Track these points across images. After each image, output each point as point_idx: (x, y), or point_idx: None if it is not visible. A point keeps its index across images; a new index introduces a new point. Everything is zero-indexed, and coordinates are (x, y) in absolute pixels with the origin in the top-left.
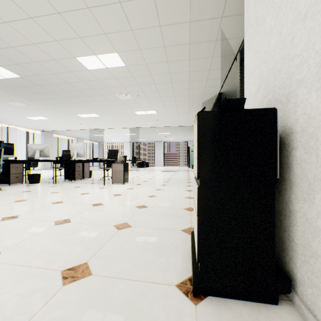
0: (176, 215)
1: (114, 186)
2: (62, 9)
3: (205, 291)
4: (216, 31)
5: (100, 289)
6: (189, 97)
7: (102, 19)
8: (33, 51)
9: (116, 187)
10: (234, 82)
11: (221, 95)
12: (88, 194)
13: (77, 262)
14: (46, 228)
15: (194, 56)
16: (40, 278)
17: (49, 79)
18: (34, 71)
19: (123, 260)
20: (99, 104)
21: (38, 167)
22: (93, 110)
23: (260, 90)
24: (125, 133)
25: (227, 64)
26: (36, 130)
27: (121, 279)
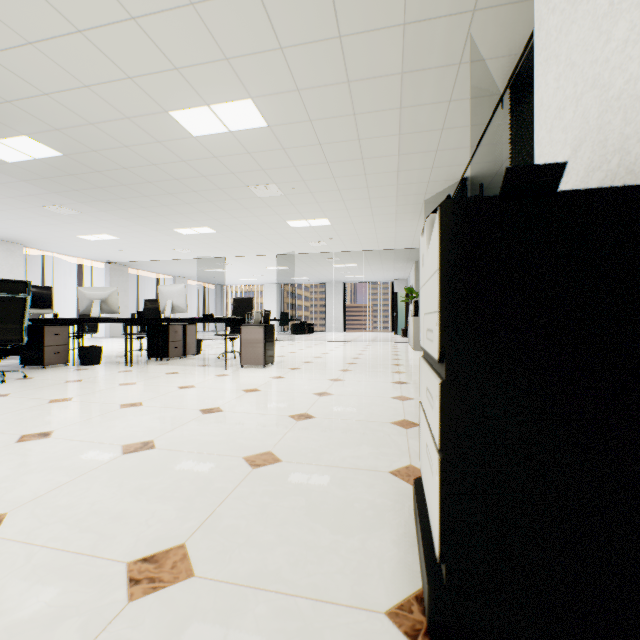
0: (375, 437)
1: (245, 372)
2: (139, 10)
3: (460, 635)
4: (461, 44)
5: (210, 614)
6: (398, 189)
7: (219, 28)
8: (85, 101)
9: (249, 375)
10: (495, 155)
11: (467, 182)
12: (192, 389)
13: (164, 543)
14: (104, 460)
15: (411, 100)
16: (81, 580)
17: (119, 158)
18: (89, 144)
19: (263, 540)
20: (215, 206)
21: (100, 333)
22: (203, 219)
23: (579, 153)
24: (266, 265)
25: (481, 115)
26: (97, 261)
27: (258, 589)
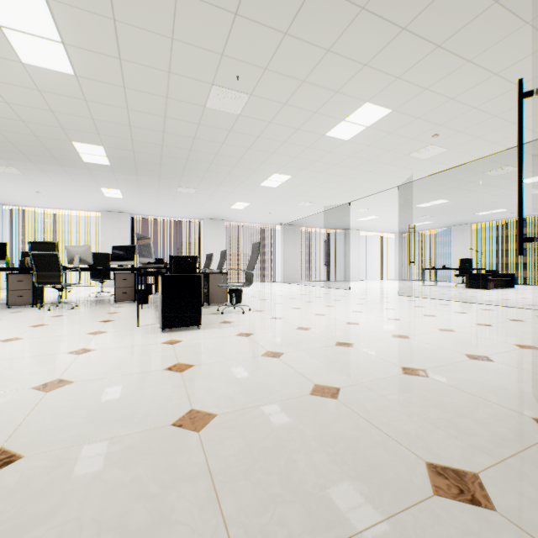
0: None
1: (126, 333)
2: None
3: None
4: None
5: None
6: None
7: None
8: (14, 94)
9: (100, 338)
10: None
11: None
12: None
13: None
14: None
15: None
16: None
17: (114, 133)
18: (87, 130)
19: None
20: (236, 148)
21: (279, 278)
22: (256, 166)
23: None
24: (411, 202)
25: None
26: (275, 224)
27: None
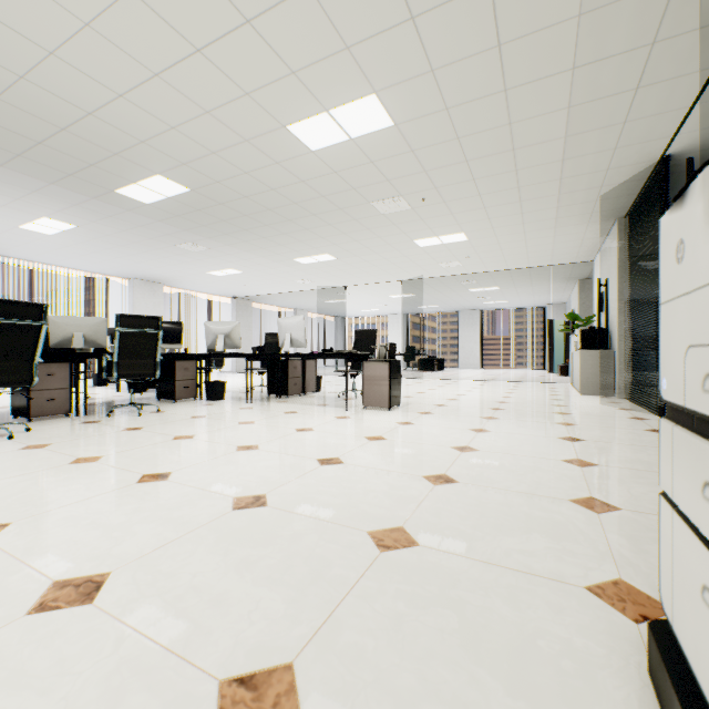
0: (550, 521)
1: (368, 414)
2: (254, 10)
3: None
4: None
5: None
6: (560, 185)
7: (339, 10)
8: (207, 129)
9: (372, 418)
10: None
11: (669, 163)
12: (310, 432)
13: (266, 657)
14: (213, 516)
15: (589, 54)
16: (164, 697)
17: (239, 187)
18: (213, 175)
19: (400, 684)
20: (335, 230)
21: (227, 367)
22: (323, 245)
23: None
24: (390, 293)
25: (705, 56)
26: (224, 296)
27: None
